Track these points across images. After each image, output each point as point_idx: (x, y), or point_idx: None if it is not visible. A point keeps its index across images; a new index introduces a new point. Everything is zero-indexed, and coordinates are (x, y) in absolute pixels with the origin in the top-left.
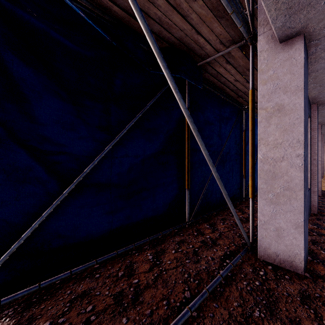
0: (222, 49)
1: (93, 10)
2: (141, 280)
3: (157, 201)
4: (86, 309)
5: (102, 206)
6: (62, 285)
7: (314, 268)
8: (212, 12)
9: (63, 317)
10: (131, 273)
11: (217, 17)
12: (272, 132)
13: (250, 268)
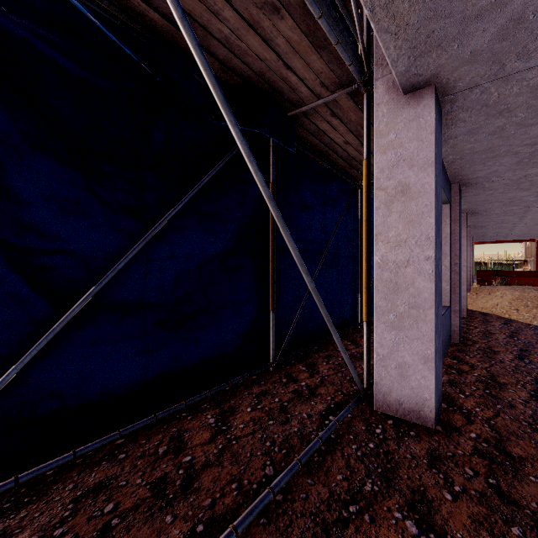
0: (325, 94)
1: (115, 13)
2: (196, 457)
3: (224, 331)
4: (103, 509)
5: (130, 342)
6: (59, 477)
7: (448, 418)
8: (308, 38)
9: (62, 526)
10: (180, 447)
11: (316, 46)
12: (394, 224)
13: (362, 425)
